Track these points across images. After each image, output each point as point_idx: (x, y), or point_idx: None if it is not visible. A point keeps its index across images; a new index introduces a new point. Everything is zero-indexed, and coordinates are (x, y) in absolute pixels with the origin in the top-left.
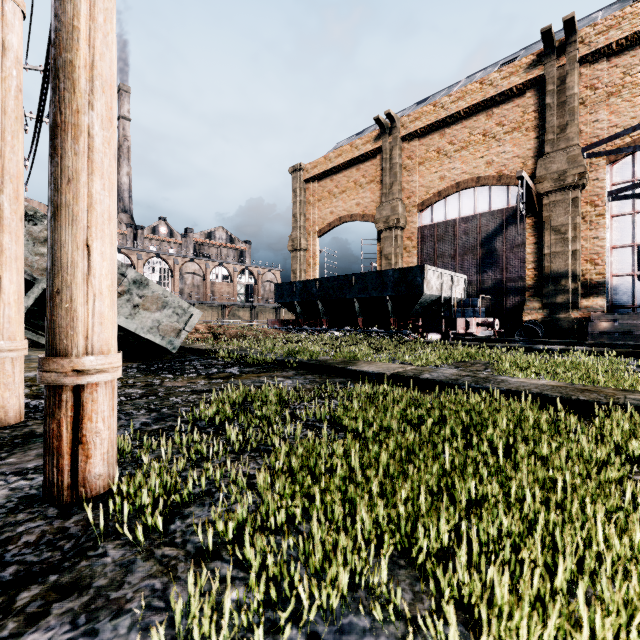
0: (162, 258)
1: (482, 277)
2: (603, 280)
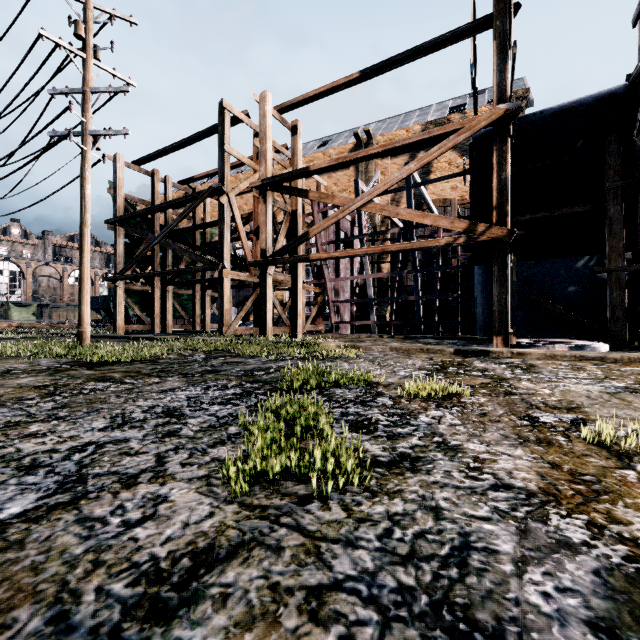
0: (12, 261)
1: (239, 294)
2: (283, 299)
